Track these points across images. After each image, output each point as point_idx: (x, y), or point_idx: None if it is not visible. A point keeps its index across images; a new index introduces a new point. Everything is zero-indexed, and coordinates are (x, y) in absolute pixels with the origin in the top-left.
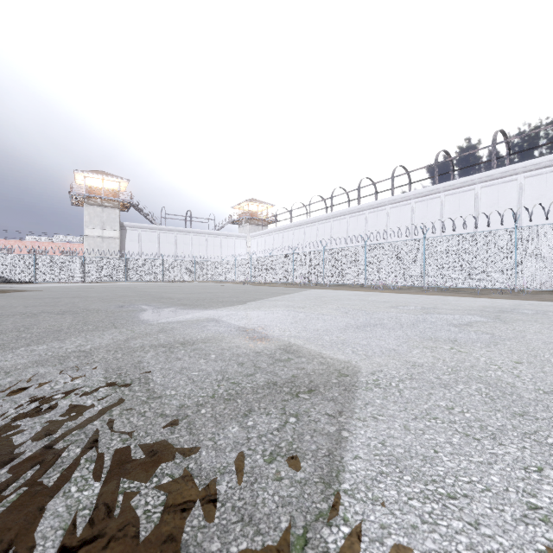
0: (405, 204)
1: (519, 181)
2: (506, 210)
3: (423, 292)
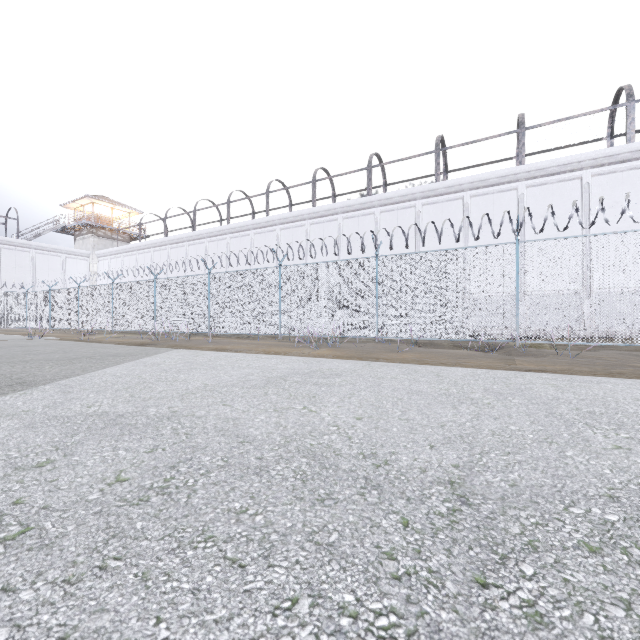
0: (331, 220)
1: (465, 199)
2: (451, 236)
3: (394, 352)
